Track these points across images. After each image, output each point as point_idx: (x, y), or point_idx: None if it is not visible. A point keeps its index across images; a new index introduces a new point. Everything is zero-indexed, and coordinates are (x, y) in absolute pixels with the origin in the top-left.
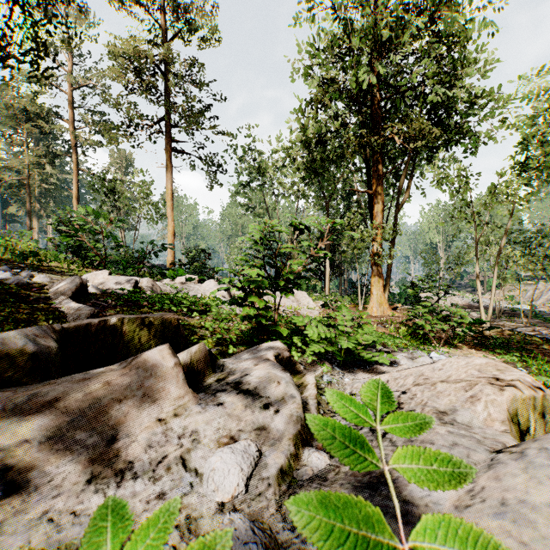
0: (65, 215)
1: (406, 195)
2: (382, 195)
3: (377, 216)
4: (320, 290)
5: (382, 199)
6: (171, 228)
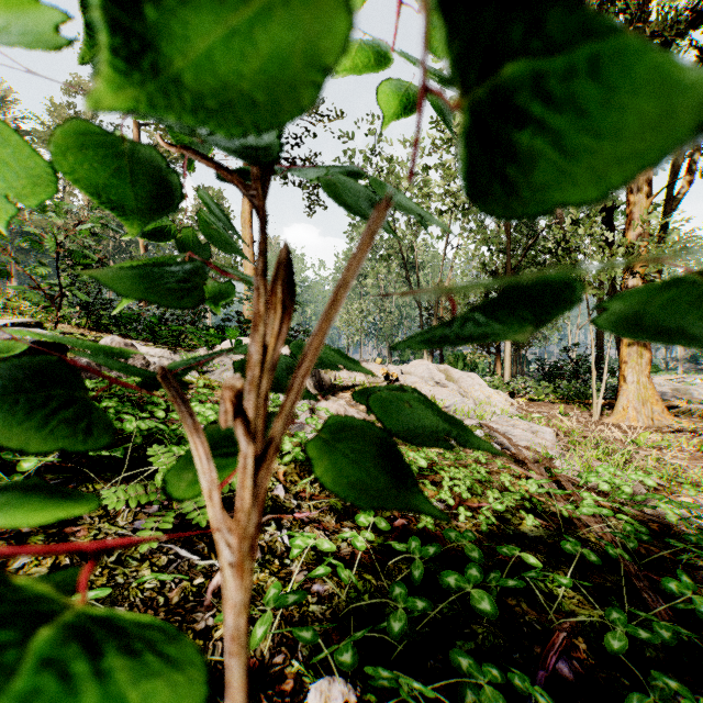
0: (71, 245)
1: (685, 181)
2: (648, 172)
3: (636, 217)
4: (483, 371)
5: (648, 181)
6: (249, 271)
